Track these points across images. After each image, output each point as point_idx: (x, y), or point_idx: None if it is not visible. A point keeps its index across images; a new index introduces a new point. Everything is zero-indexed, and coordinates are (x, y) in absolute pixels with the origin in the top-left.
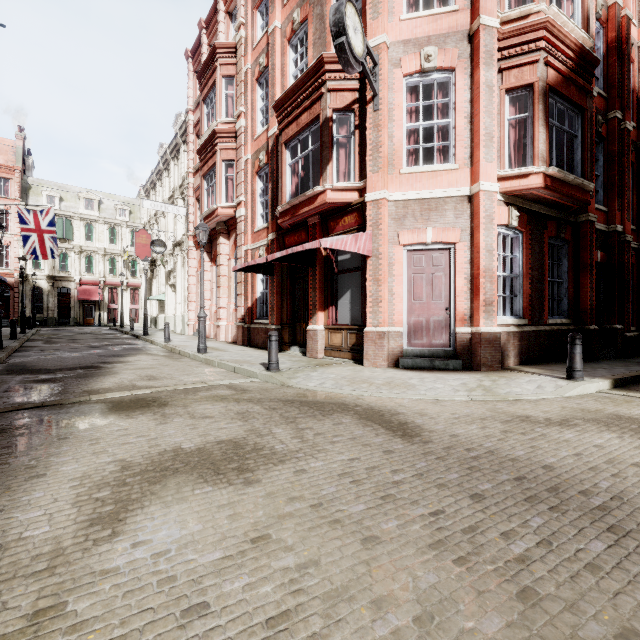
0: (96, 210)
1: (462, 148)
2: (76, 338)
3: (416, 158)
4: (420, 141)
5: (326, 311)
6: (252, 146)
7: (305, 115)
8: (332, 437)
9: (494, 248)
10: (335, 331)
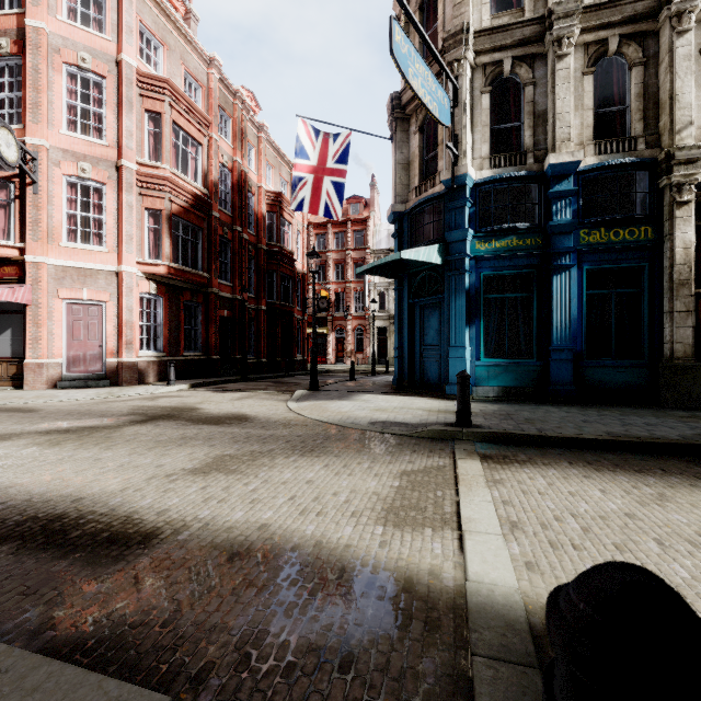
0: None
1: (112, 239)
2: None
3: (77, 235)
4: (79, 225)
5: None
6: None
7: None
8: None
9: (134, 308)
10: None
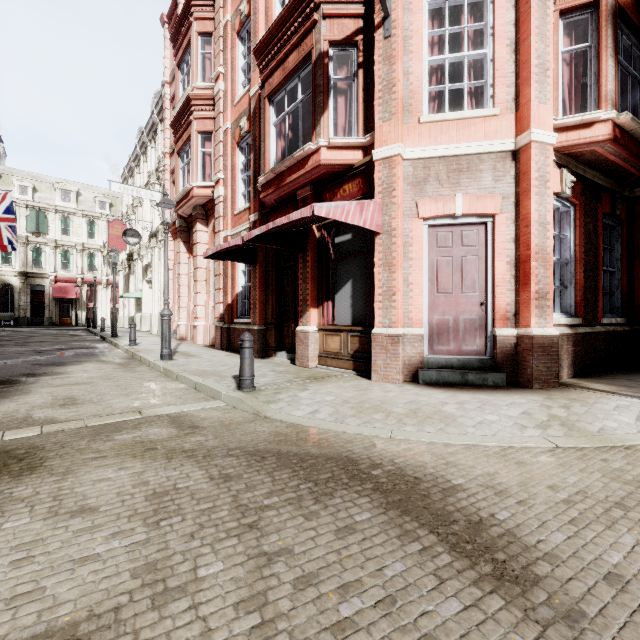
0: (74, 202)
1: (504, 87)
2: (30, 340)
3: (439, 105)
4: (446, 80)
5: (320, 308)
6: (232, 113)
7: (293, 55)
8: (337, 598)
9: (549, 221)
10: (332, 333)
